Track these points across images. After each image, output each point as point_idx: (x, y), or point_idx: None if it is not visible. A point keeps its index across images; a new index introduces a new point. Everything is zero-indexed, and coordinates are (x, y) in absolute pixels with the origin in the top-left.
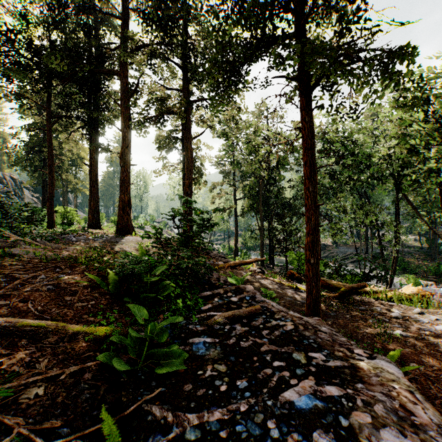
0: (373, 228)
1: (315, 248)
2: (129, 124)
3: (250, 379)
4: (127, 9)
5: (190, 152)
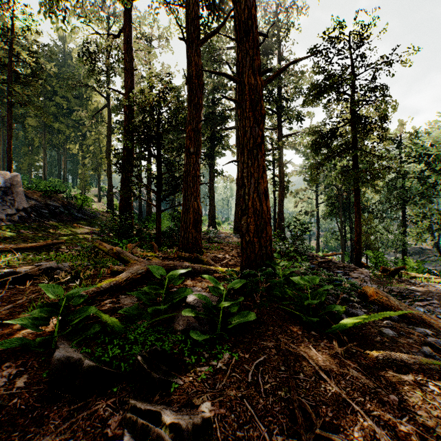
0: None
1: (359, 242)
2: None
3: (327, 269)
4: None
5: (282, 174)
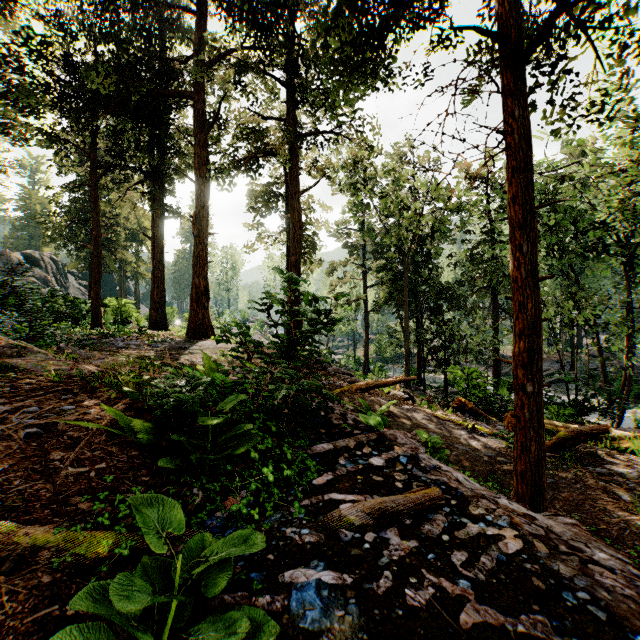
0: (591, 330)
1: (536, 363)
2: (206, 173)
3: None
4: (203, 1)
5: (297, 213)
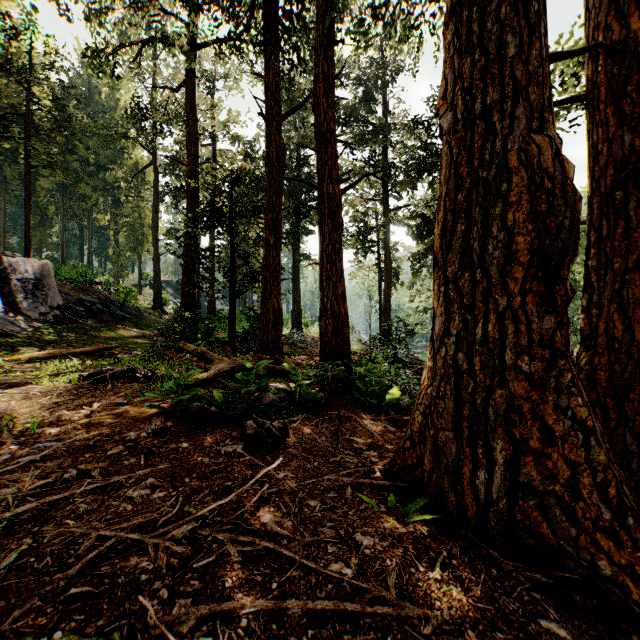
0: None
1: None
2: None
3: None
4: None
5: (389, 260)
